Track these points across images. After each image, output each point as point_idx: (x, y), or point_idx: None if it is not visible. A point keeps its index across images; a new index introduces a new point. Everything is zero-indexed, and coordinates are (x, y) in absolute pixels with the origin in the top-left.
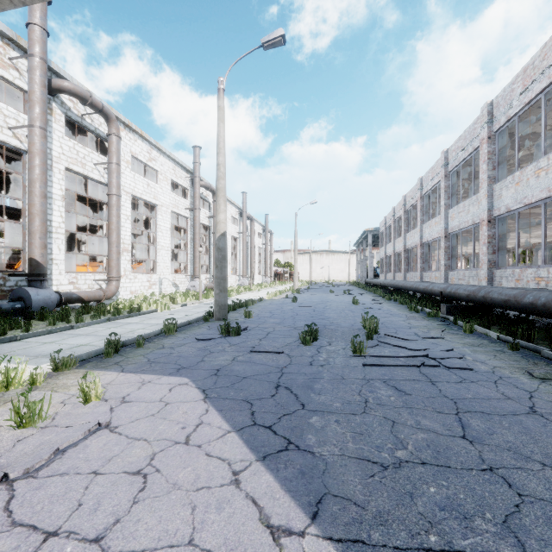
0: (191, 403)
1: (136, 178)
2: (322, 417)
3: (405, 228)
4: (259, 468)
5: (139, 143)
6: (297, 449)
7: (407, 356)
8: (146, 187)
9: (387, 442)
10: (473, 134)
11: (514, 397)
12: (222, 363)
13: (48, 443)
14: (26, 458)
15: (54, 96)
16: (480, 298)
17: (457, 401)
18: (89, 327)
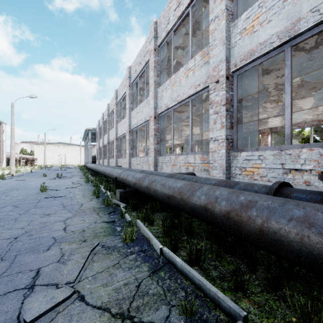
0: None
1: None
2: None
3: (109, 127)
4: None
5: None
6: None
7: None
8: None
9: None
10: (145, 51)
11: None
12: None
13: None
14: None
15: None
16: (145, 189)
17: None
18: None
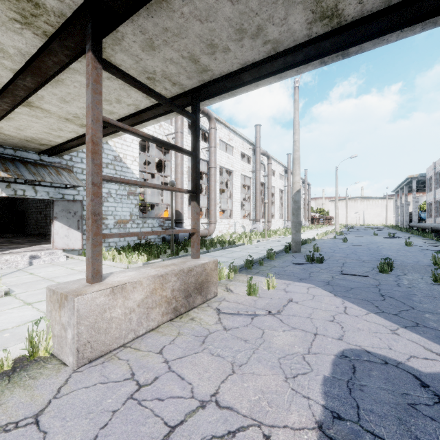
0: (329, 297)
1: (222, 154)
2: (432, 315)
3: None
4: (405, 331)
5: (223, 130)
6: (426, 327)
7: None
8: (227, 159)
9: None
10: None
11: None
12: (326, 279)
13: (272, 303)
14: (270, 307)
15: None
16: None
17: None
18: (215, 252)
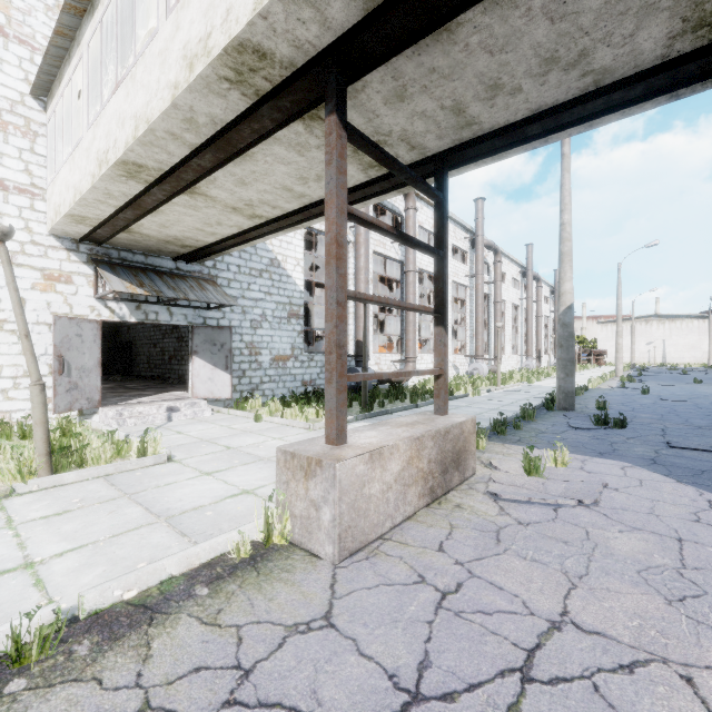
0: (669, 483)
1: None
2: None
3: None
4: None
5: (424, 210)
6: None
7: None
8: (430, 258)
9: None
10: None
11: None
12: (646, 454)
13: (575, 489)
14: (575, 494)
15: None
16: None
17: None
18: (427, 407)
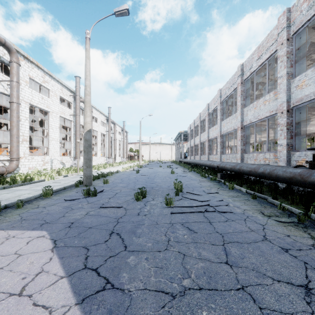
0: (40, 253)
1: (33, 93)
2: (137, 256)
3: (200, 131)
4: (75, 313)
5: (35, 70)
6: (111, 288)
7: (197, 206)
8: (40, 99)
9: (178, 273)
10: (233, 81)
11: (255, 229)
12: (77, 217)
13: None
14: None
15: None
16: (237, 170)
17: (224, 235)
18: None
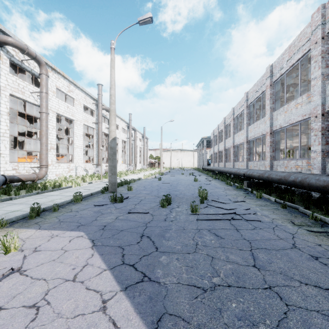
0: (83, 250)
1: (60, 102)
2: (168, 256)
3: (225, 137)
4: (121, 297)
5: (61, 80)
6: (149, 281)
7: (223, 213)
8: (66, 108)
9: (208, 272)
10: (262, 83)
11: (284, 237)
12: (108, 221)
13: None
14: None
15: (2, 46)
16: (266, 178)
17: (251, 242)
18: (23, 198)
